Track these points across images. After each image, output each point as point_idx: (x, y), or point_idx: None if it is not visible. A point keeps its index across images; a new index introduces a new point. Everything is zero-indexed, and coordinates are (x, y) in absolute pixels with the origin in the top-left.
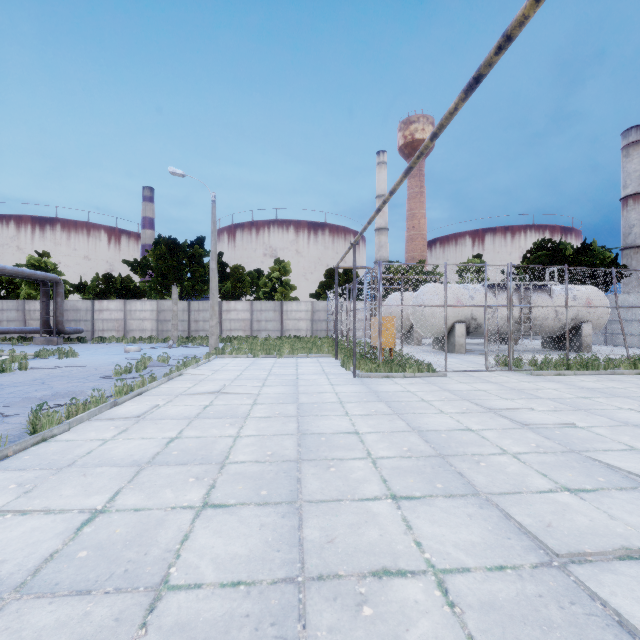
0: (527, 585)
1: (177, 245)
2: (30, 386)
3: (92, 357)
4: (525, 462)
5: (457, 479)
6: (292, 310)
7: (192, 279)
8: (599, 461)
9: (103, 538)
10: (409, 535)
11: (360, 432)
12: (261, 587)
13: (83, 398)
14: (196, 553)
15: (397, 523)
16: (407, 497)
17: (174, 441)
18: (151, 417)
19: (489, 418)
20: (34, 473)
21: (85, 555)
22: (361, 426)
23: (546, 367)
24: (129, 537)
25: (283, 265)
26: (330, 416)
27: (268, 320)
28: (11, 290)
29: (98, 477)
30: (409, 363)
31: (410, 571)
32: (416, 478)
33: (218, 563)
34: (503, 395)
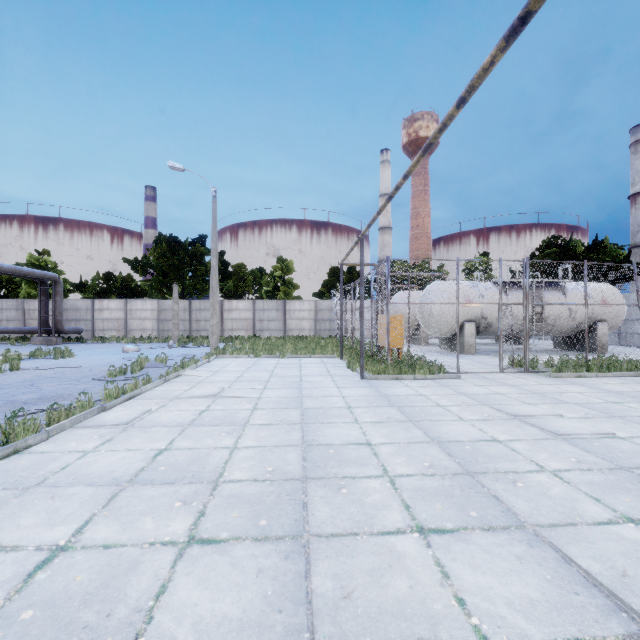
0: None
1: (178, 243)
2: (17, 388)
3: (89, 357)
4: (569, 482)
5: (493, 505)
6: (295, 309)
7: (193, 278)
8: None
9: (58, 589)
10: (447, 587)
11: (373, 443)
12: None
13: (71, 402)
14: (173, 614)
15: (429, 568)
16: (437, 530)
17: (163, 453)
18: (141, 424)
19: (515, 426)
20: None
21: (30, 616)
22: (373, 436)
23: (565, 368)
24: (91, 588)
25: (286, 264)
26: (338, 423)
27: (270, 319)
28: (11, 289)
29: (68, 500)
30: (419, 364)
31: None
32: (444, 503)
33: (201, 631)
34: (525, 399)
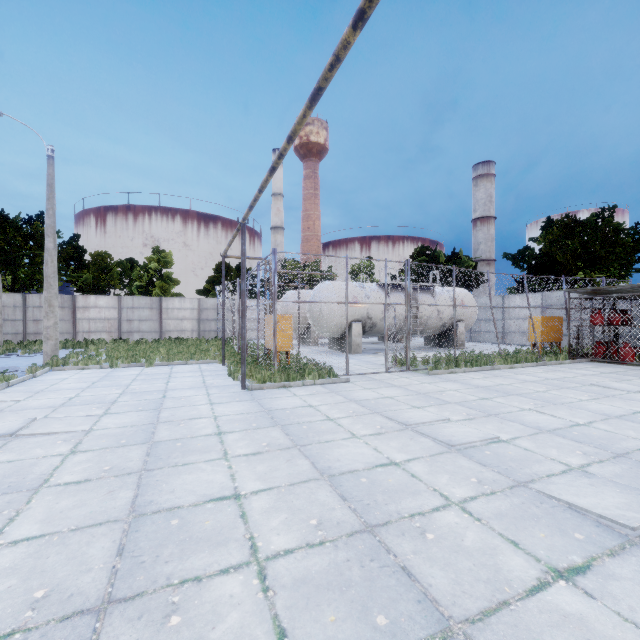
0: None
1: (4, 218)
2: None
3: None
4: (480, 519)
5: (406, 589)
6: (174, 308)
7: (30, 265)
8: (556, 498)
9: None
10: None
11: (242, 493)
12: None
13: None
14: None
15: None
16: None
17: None
18: None
19: (410, 439)
20: None
21: None
22: (245, 479)
23: (440, 366)
24: None
25: (163, 255)
26: (198, 464)
27: (142, 319)
28: None
29: None
30: (308, 368)
31: None
32: (339, 606)
33: None
34: (412, 402)
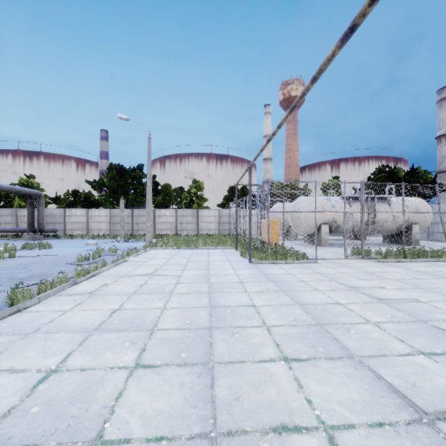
0: (405, 441)
1: (124, 170)
2: (15, 270)
3: (63, 249)
4: (385, 330)
5: (334, 344)
6: (205, 215)
7: (134, 194)
8: (442, 329)
9: (53, 395)
10: (301, 393)
11: (256, 305)
12: (180, 442)
13: (52, 278)
14: (127, 409)
15: (290, 382)
16: (296, 359)
17: (116, 312)
18: (101, 293)
19: (352, 294)
20: (7, 338)
21: (36, 411)
22: (257, 300)
23: (389, 256)
24: (74, 394)
25: (198, 184)
26: (233, 292)
27: (188, 223)
28: (8, 201)
29: (55, 341)
30: (289, 253)
31: (304, 427)
32: (302, 343)
33: (145, 419)
34: (360, 277)
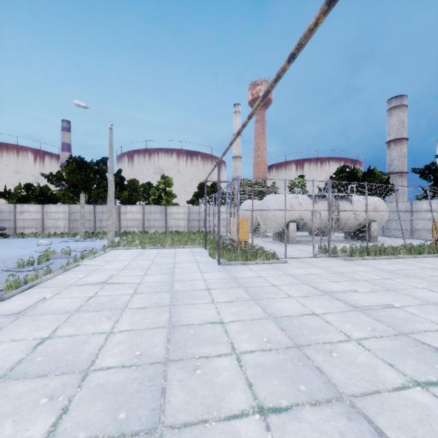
0: None
1: (85, 163)
2: None
3: (6, 250)
4: (369, 349)
5: (317, 377)
6: (174, 212)
7: (97, 189)
8: (427, 344)
9: None
10: None
11: (224, 321)
12: None
13: None
14: None
15: None
16: (274, 409)
17: (44, 342)
18: (32, 312)
19: (327, 301)
20: None
21: None
22: (225, 314)
23: (354, 254)
24: None
25: (167, 180)
26: (199, 304)
27: (156, 219)
28: None
29: None
30: (259, 253)
31: None
32: (279, 378)
33: None
34: (331, 278)
